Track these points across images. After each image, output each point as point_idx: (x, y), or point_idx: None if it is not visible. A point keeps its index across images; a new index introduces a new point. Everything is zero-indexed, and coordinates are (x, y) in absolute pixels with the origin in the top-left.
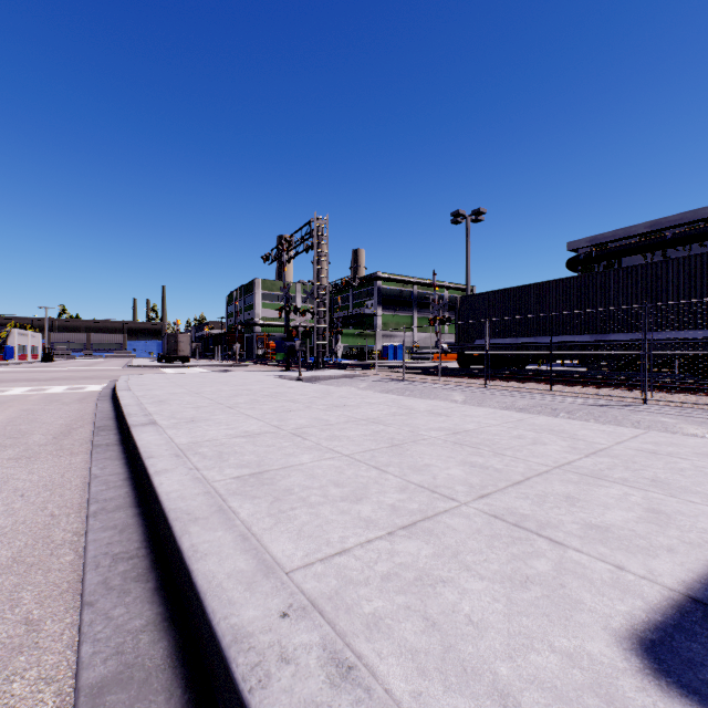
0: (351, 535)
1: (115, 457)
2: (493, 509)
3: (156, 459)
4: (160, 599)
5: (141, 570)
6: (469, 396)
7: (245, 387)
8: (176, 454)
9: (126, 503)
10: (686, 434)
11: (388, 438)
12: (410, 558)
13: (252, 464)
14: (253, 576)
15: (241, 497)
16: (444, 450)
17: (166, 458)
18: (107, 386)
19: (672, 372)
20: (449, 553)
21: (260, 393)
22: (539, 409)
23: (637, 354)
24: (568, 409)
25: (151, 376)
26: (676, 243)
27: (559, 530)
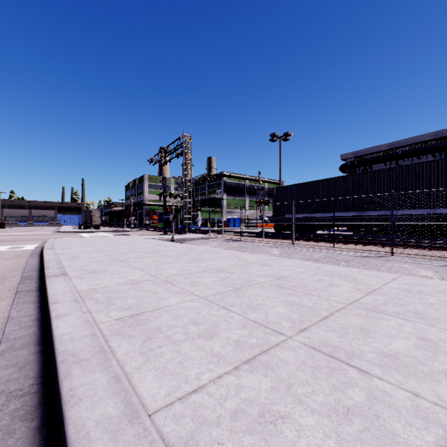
0: (205, 371)
1: (31, 301)
2: (312, 341)
3: (59, 304)
4: (40, 439)
5: (29, 407)
6: (283, 251)
7: (135, 246)
8: (75, 299)
9: (31, 342)
10: (421, 275)
11: (232, 283)
12: (253, 392)
13: (133, 306)
14: (119, 423)
15: (120, 337)
16: (271, 292)
17: (67, 303)
18: (39, 246)
19: (403, 235)
20: (284, 386)
21: (145, 250)
22: (327, 260)
23: (384, 224)
24: (346, 260)
25: (70, 239)
26: (404, 157)
27: (362, 359)
